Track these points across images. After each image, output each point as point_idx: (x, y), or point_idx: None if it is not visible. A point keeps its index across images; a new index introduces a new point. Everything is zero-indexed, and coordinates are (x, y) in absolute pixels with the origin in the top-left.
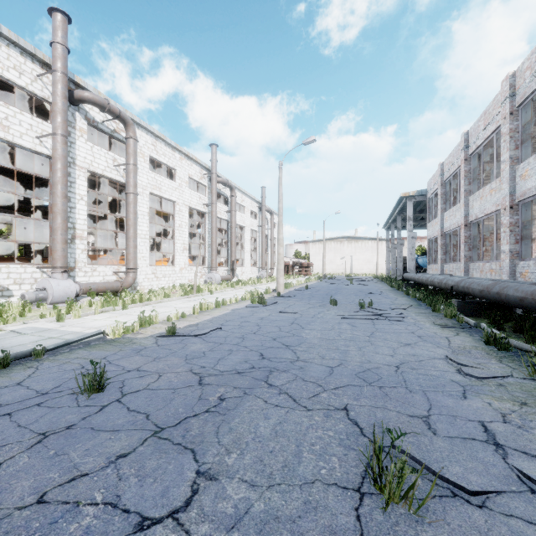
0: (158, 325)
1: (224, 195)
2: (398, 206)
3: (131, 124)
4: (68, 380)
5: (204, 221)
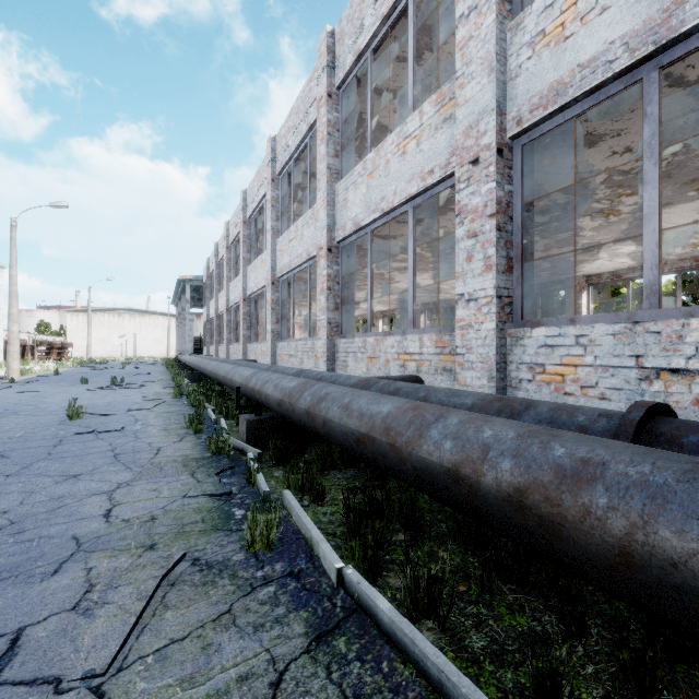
0: None
1: None
2: (180, 286)
3: None
4: None
5: None
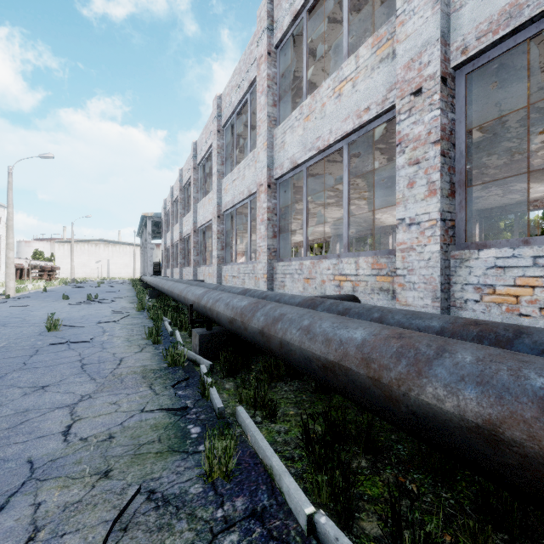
0: None
1: None
2: (143, 221)
3: None
4: None
5: None
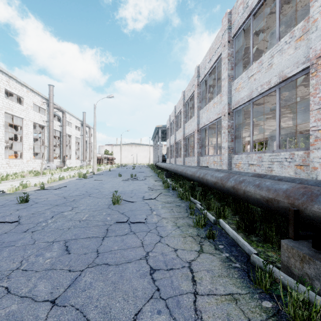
0: (32, 187)
1: (57, 115)
2: (156, 131)
3: None
4: (6, 202)
5: (44, 131)
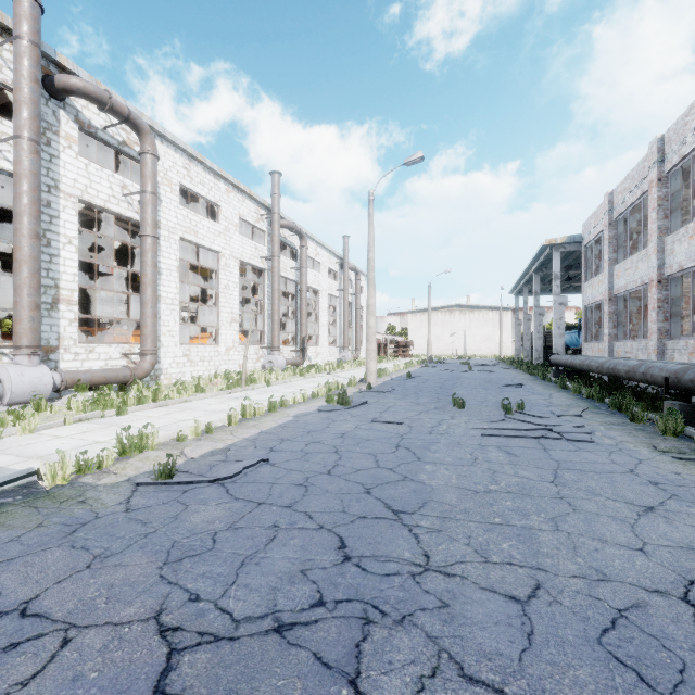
0: (154, 452)
1: (290, 246)
2: (537, 260)
3: (148, 132)
4: None
5: (262, 281)
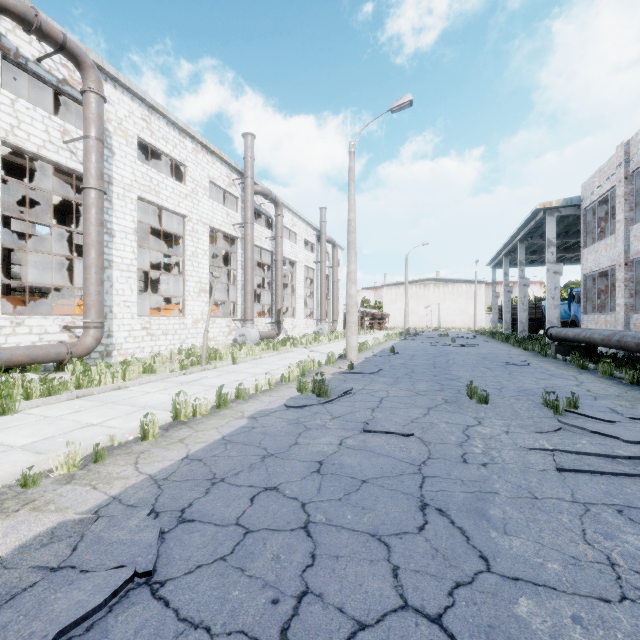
0: None
1: (265, 214)
2: (524, 227)
3: (91, 66)
4: None
5: (235, 250)
